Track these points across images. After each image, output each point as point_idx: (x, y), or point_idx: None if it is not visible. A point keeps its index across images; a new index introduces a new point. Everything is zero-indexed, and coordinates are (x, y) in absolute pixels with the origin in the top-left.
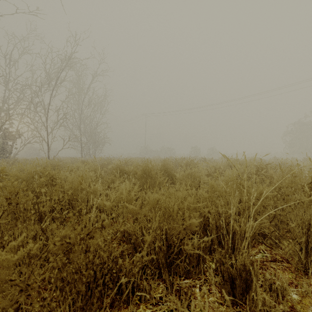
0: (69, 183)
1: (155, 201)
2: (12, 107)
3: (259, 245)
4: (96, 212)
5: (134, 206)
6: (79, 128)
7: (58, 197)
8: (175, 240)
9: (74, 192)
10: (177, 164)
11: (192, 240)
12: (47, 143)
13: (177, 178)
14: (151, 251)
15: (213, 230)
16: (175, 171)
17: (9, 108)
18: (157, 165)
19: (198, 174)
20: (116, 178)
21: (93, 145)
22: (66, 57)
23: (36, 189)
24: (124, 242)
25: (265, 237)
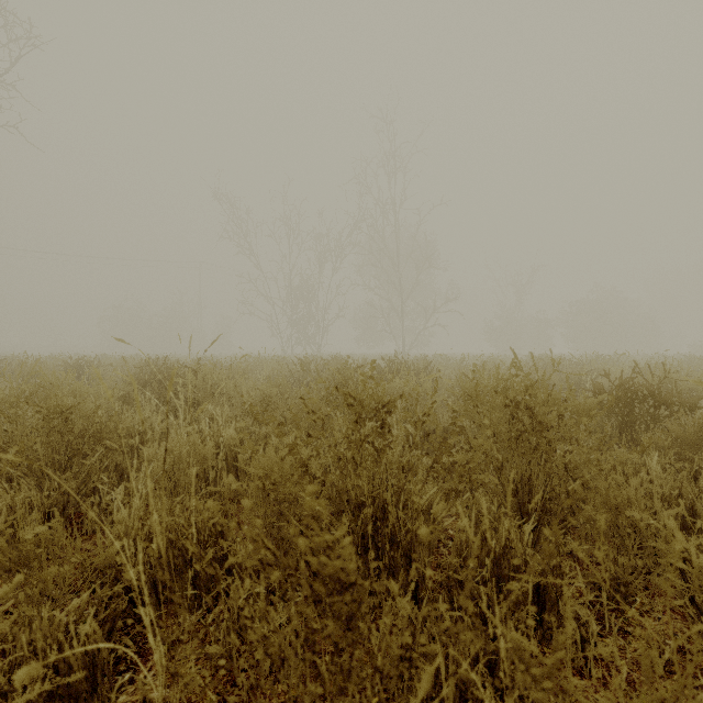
0: None
1: None
2: None
3: None
4: None
5: None
6: None
7: None
8: None
9: None
10: None
11: None
12: None
13: None
14: None
15: None
16: None
17: None
18: None
19: None
20: None
21: None
22: None
23: None
24: None
25: None
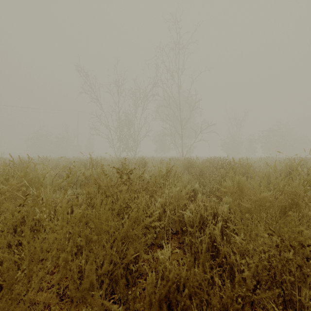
0: None
1: None
2: None
3: None
4: None
5: None
6: None
7: None
8: None
9: None
10: None
11: None
12: None
13: None
14: None
15: None
16: None
17: None
18: None
19: None
20: None
21: None
22: None
23: None
24: None
25: None
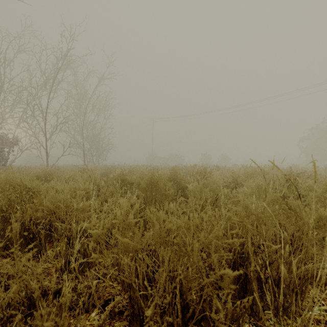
0: (50, 199)
1: (162, 232)
2: (9, 111)
3: (309, 290)
4: (83, 239)
5: (130, 241)
6: (81, 134)
7: (34, 217)
8: (194, 296)
9: (57, 211)
10: (187, 172)
11: (226, 306)
12: (45, 149)
13: (189, 190)
14: (157, 316)
15: (255, 280)
16: (186, 181)
17: (2, 111)
18: (165, 174)
19: (215, 186)
20: (115, 190)
21: (97, 152)
22: (66, 56)
23: (4, 208)
24: (119, 283)
25: (317, 277)
